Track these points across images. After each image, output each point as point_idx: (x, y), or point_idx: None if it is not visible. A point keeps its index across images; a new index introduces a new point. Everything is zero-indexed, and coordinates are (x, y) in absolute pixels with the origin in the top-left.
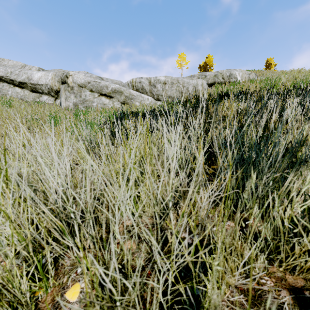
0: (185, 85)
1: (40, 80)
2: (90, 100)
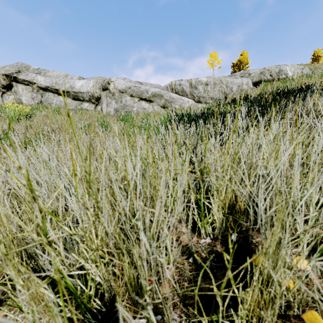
0: (229, 84)
1: (82, 88)
2: (130, 105)
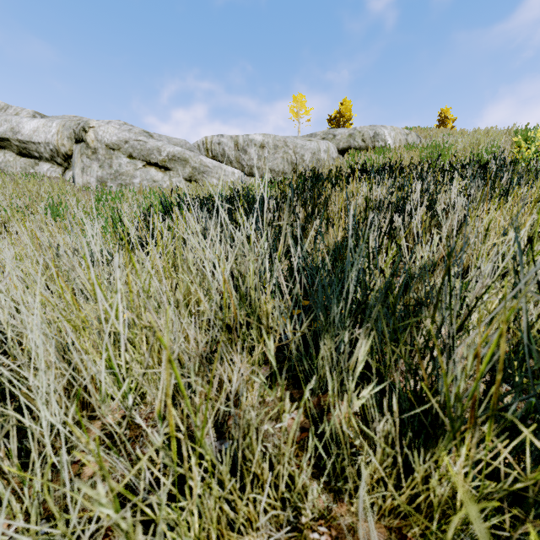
0: (299, 150)
1: (35, 135)
2: (129, 173)
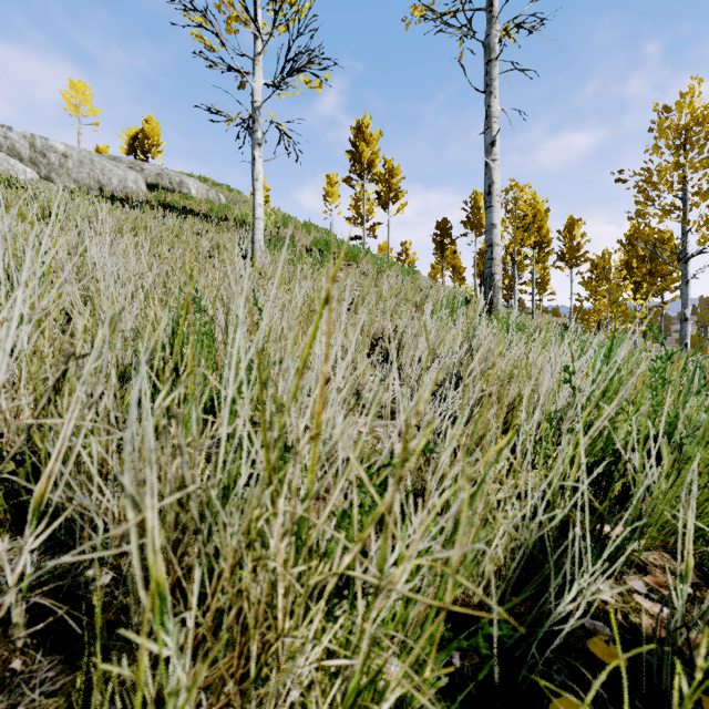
0: (107, 172)
1: None
2: None
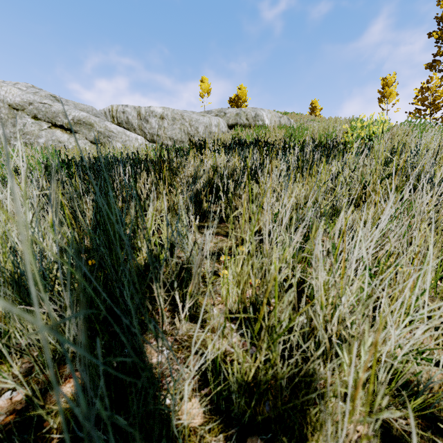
0: (194, 123)
1: None
2: (34, 133)
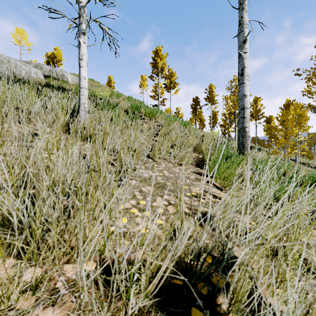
0: (18, 67)
1: None
2: None
